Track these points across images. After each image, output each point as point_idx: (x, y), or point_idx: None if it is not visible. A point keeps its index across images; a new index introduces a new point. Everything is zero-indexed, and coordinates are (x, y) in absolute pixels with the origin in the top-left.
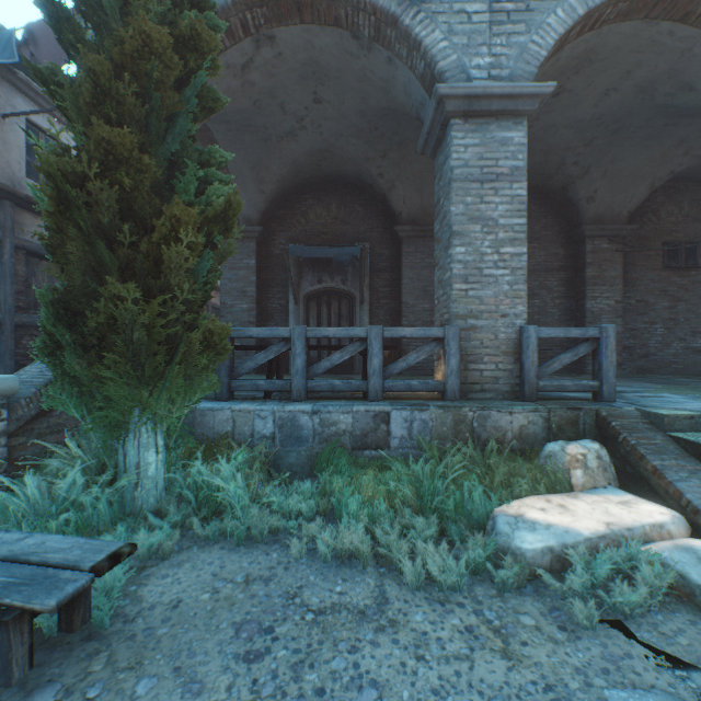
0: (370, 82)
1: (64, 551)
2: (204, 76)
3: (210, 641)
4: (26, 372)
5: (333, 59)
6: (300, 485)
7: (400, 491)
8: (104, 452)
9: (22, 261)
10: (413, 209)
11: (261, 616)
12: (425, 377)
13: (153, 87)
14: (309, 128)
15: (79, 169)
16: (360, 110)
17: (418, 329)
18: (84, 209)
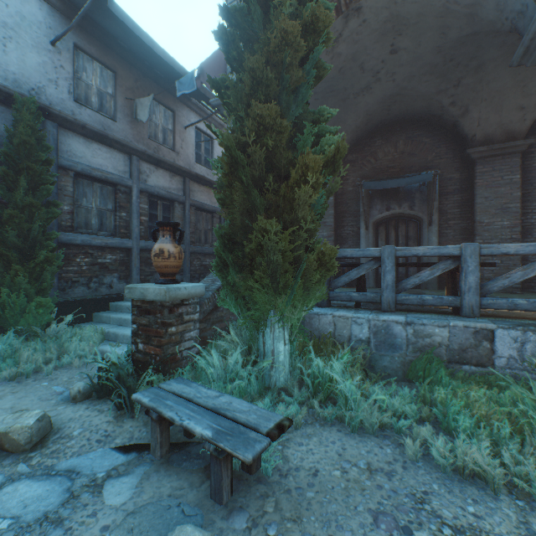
0: (452, 14)
1: (245, 413)
2: (319, 50)
3: (352, 520)
4: (205, 282)
5: (413, 7)
6: (399, 388)
7: (521, 416)
8: (250, 339)
9: (193, 213)
10: (489, 129)
11: (393, 511)
12: (507, 294)
13: (285, 69)
14: (382, 79)
15: (242, 140)
16: (437, 45)
17: (526, 245)
18: (247, 167)
